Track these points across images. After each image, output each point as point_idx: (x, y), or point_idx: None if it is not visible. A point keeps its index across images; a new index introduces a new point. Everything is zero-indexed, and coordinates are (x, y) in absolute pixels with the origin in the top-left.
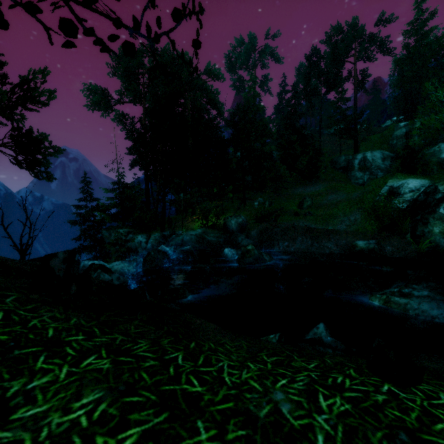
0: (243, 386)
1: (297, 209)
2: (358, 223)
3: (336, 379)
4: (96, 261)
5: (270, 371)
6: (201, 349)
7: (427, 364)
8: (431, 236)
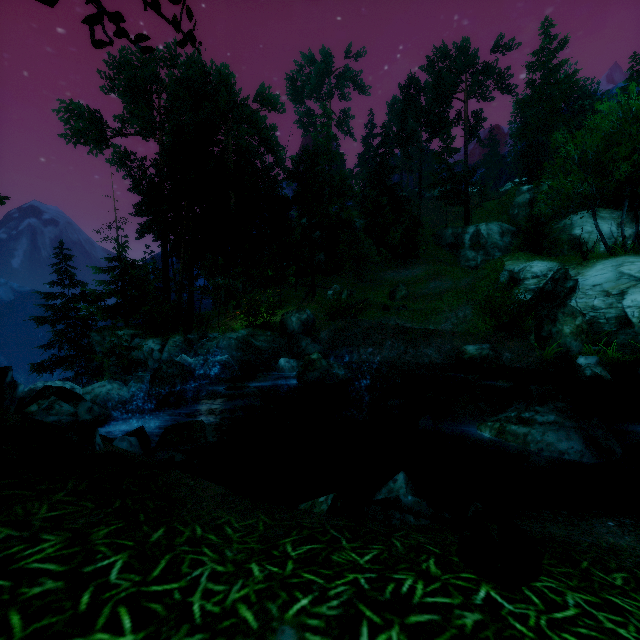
0: (222, 620)
1: (388, 302)
2: (468, 320)
3: (401, 584)
4: (59, 382)
5: (287, 580)
6: (172, 542)
7: (552, 530)
8: (560, 337)
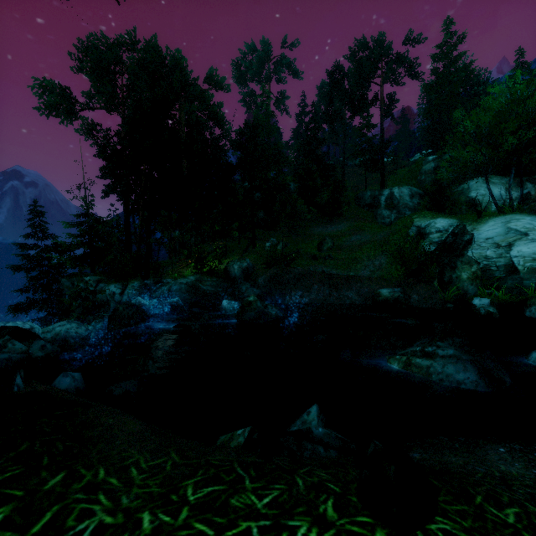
0: None
1: (316, 252)
2: (383, 268)
3: (294, 533)
4: (20, 322)
5: (175, 532)
6: (67, 489)
7: (449, 458)
8: (459, 282)
